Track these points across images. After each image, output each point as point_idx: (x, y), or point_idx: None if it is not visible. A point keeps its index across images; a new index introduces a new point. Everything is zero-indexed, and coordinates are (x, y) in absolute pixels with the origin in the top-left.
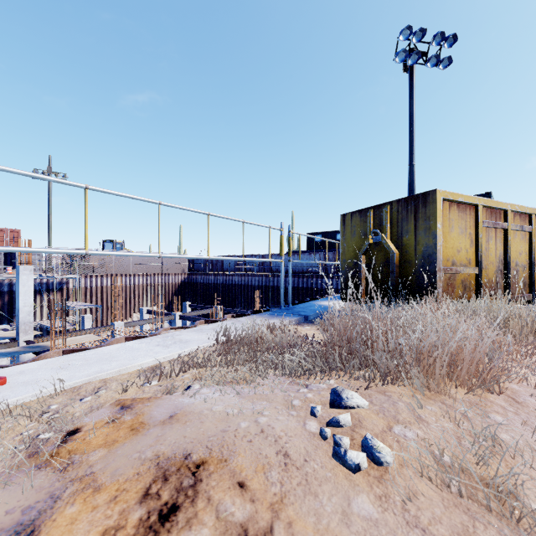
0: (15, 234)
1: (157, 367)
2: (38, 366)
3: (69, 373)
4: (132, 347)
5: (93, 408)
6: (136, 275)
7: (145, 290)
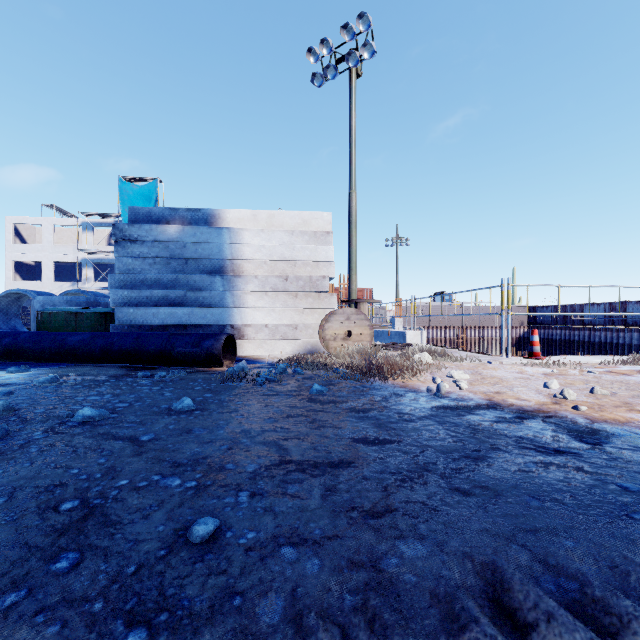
0: (369, 293)
1: (603, 363)
2: (546, 357)
3: (565, 359)
4: (580, 357)
5: (592, 365)
6: (468, 328)
7: (477, 343)
